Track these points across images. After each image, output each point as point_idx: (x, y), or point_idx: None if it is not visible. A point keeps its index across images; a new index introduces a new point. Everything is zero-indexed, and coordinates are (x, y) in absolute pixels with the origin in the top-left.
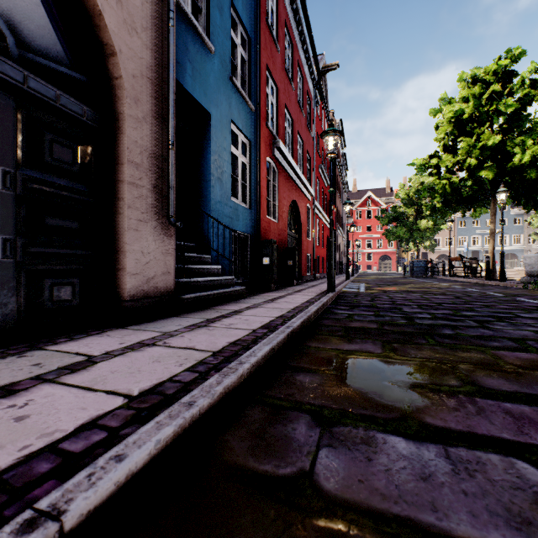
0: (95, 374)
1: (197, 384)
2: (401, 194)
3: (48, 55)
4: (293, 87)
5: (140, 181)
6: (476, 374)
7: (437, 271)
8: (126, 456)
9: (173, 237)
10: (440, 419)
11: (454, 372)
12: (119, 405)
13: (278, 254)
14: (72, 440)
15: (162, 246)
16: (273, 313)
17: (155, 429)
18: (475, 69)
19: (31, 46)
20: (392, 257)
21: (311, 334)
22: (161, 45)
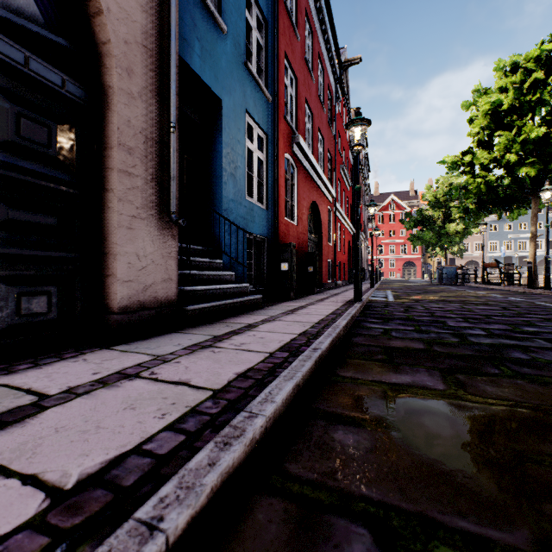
0: (29, 434)
1: (178, 462)
2: (428, 196)
3: (15, 8)
4: (314, 79)
5: (134, 170)
6: None
7: (468, 279)
8: None
9: (176, 238)
10: None
11: None
12: (27, 519)
13: (297, 259)
14: None
15: (162, 248)
16: (294, 328)
17: None
18: (513, 56)
19: None
20: (416, 263)
21: (343, 358)
22: (161, 10)
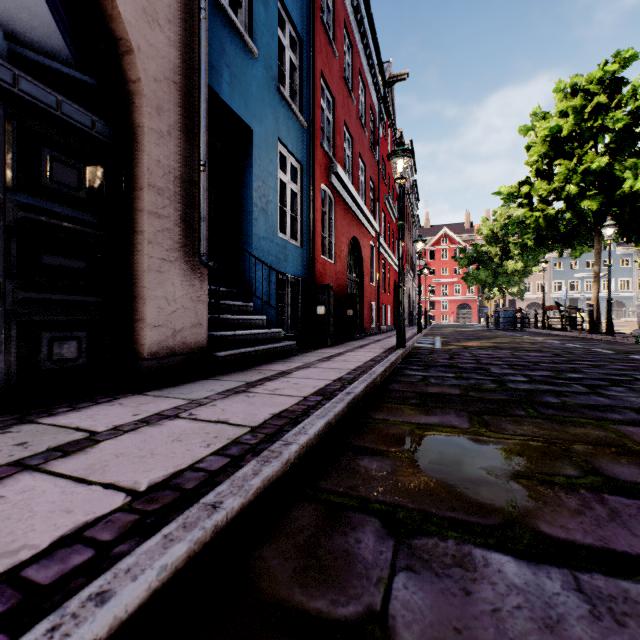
0: (94, 458)
1: (227, 474)
2: (483, 230)
3: (47, 51)
4: (354, 100)
5: (164, 211)
6: (598, 459)
7: (528, 323)
8: (112, 594)
9: (206, 280)
10: (560, 526)
11: (568, 456)
12: (118, 506)
13: (336, 302)
14: (43, 562)
15: (192, 292)
16: (329, 374)
17: (160, 547)
18: (575, 77)
19: (25, 39)
20: (472, 306)
21: (377, 403)
22: (191, 43)
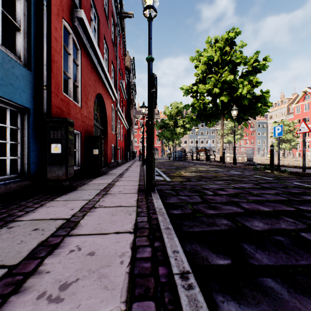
0: None
1: None
2: (167, 112)
3: None
4: None
5: None
6: None
7: (188, 157)
8: None
9: None
10: None
11: None
12: None
13: (82, 142)
14: None
15: None
16: None
17: None
18: None
19: None
20: (159, 149)
21: None
22: None
